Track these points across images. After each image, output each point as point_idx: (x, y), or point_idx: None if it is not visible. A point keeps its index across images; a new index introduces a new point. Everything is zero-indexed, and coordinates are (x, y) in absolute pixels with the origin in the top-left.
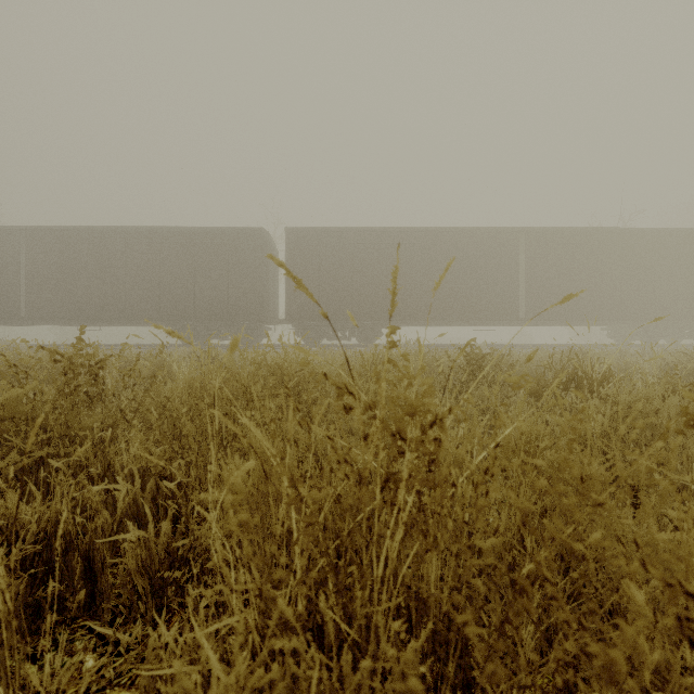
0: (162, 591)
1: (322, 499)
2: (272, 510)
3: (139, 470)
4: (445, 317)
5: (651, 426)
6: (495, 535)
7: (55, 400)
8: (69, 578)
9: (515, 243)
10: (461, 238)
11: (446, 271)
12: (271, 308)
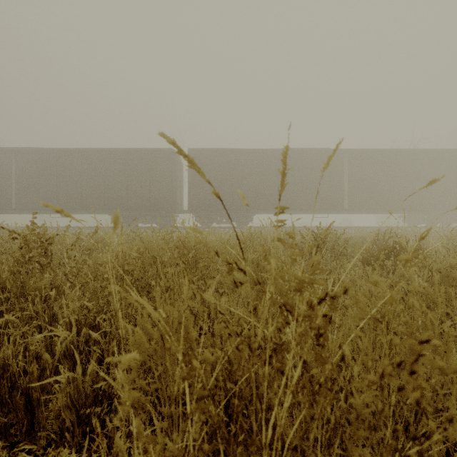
0: (87, 419)
1: (214, 361)
2: (170, 372)
3: (76, 319)
4: (294, 208)
5: (456, 286)
6: (414, 439)
7: (15, 267)
8: (13, 410)
9: (341, 159)
10: (305, 155)
11: (334, 152)
12: (179, 202)
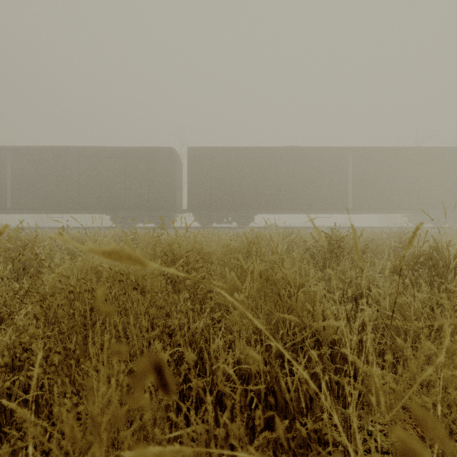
0: None
1: None
2: None
3: (12, 361)
4: (297, 208)
5: None
6: None
7: None
8: None
9: (345, 157)
10: (308, 153)
11: None
12: (178, 202)
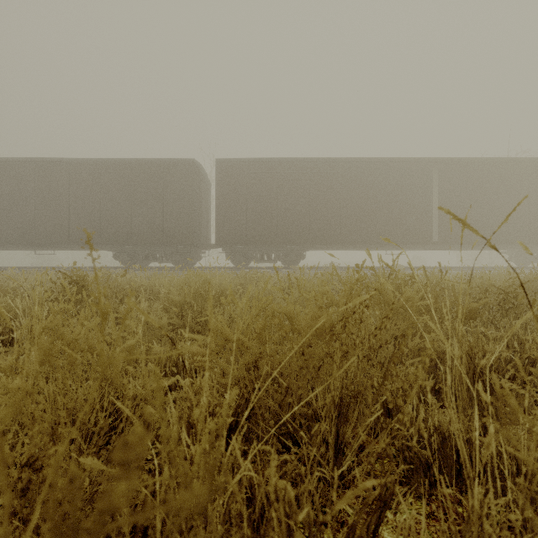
0: None
1: None
2: None
3: None
4: (363, 241)
5: None
6: None
7: None
8: None
9: (429, 172)
10: (378, 167)
11: None
12: (204, 234)
